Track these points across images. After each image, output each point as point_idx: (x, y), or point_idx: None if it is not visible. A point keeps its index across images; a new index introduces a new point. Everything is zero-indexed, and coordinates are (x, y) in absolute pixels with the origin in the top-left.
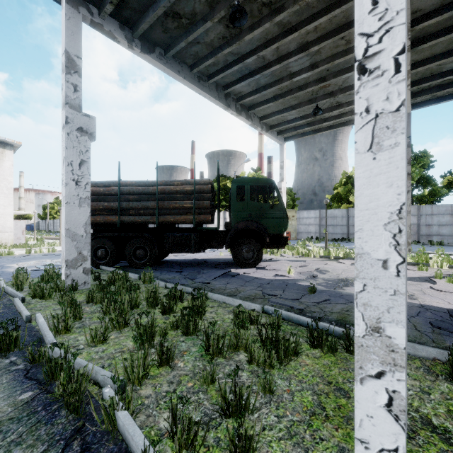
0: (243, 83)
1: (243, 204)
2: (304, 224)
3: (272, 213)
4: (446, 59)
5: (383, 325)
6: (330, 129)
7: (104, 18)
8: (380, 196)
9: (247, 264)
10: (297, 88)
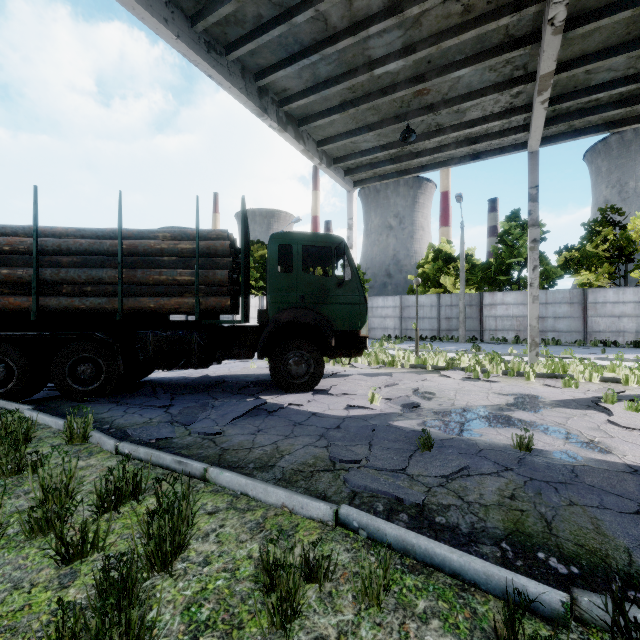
0: (290, 70)
1: (289, 278)
2: (378, 316)
3: (341, 295)
4: (602, 60)
5: None
6: (423, 171)
7: None
8: None
9: (297, 385)
10: (379, 91)
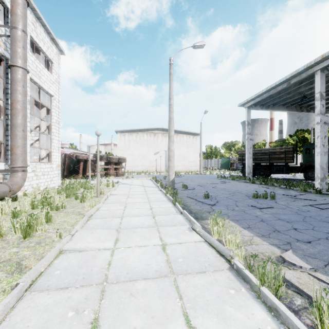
0: (310, 103)
1: (308, 155)
2: None
3: None
4: None
5: (318, 175)
6: None
7: (255, 107)
8: (317, 161)
9: (311, 179)
10: None
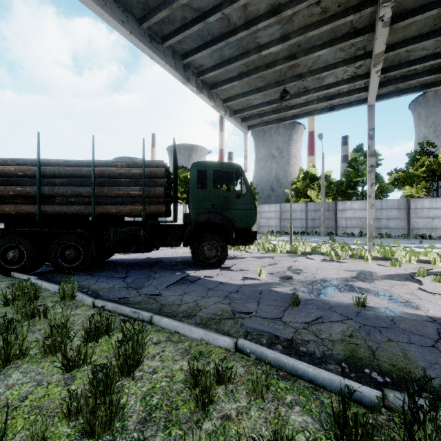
0: (205, 52)
1: (204, 192)
2: (265, 218)
3: (239, 203)
4: (418, 43)
5: None
6: (295, 119)
7: None
8: None
9: (209, 264)
10: (265, 65)
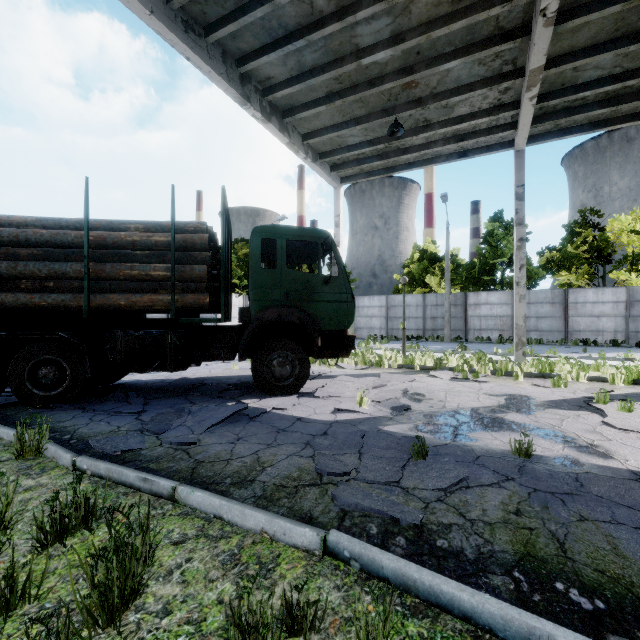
0: (274, 56)
1: (273, 274)
2: (364, 316)
3: (328, 292)
4: (591, 57)
5: None
6: (410, 168)
7: None
8: None
9: (281, 388)
10: (367, 82)
